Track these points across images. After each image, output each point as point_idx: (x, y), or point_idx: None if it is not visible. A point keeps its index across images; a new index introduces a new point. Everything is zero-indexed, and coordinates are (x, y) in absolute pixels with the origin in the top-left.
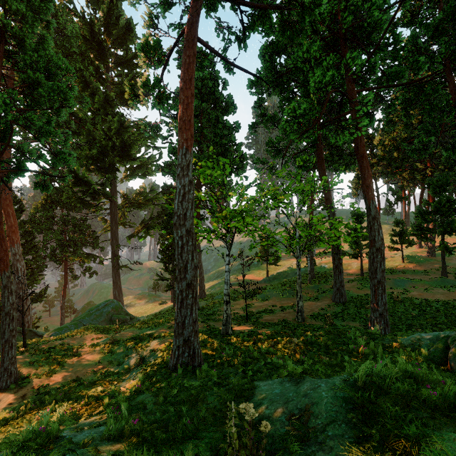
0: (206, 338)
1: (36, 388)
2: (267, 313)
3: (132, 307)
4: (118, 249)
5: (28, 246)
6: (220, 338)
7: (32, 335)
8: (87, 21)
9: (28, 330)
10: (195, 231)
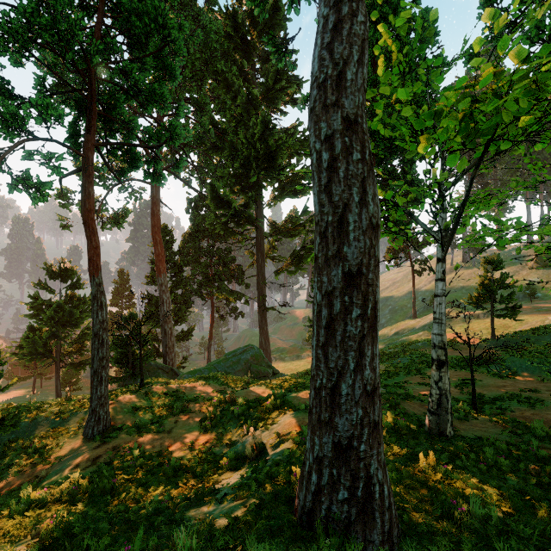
0: (391, 435)
1: (116, 450)
2: (522, 402)
3: (282, 361)
4: (265, 286)
5: (177, 280)
6: (427, 443)
7: (173, 375)
8: (230, 13)
9: (169, 368)
10: None
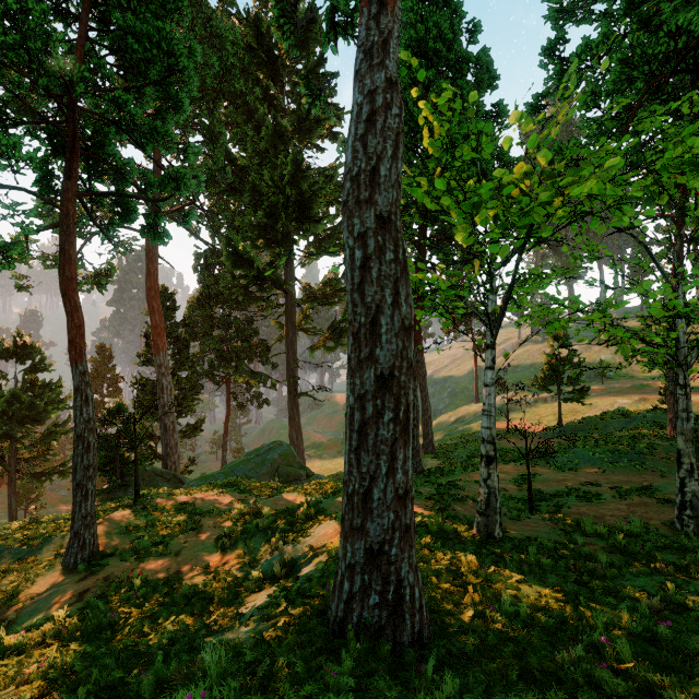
0: (436, 540)
1: (109, 581)
2: (580, 498)
3: (318, 459)
4: (296, 366)
5: (181, 358)
6: (473, 547)
7: (176, 483)
8: (251, 20)
9: (172, 474)
10: (408, 262)
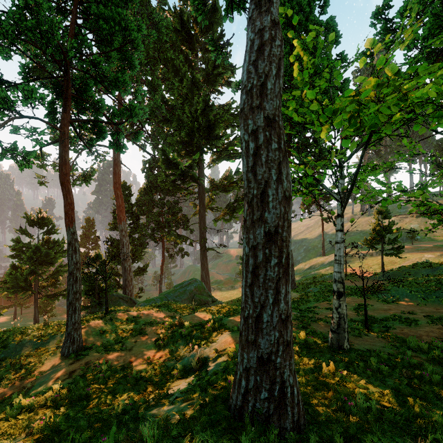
0: (302, 349)
1: (88, 365)
2: (402, 322)
3: (219, 290)
4: (205, 231)
5: (134, 226)
6: (329, 355)
7: (131, 303)
8: (177, 12)
9: (128, 298)
10: None
